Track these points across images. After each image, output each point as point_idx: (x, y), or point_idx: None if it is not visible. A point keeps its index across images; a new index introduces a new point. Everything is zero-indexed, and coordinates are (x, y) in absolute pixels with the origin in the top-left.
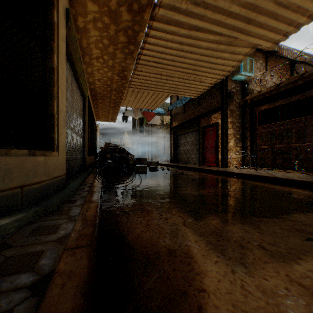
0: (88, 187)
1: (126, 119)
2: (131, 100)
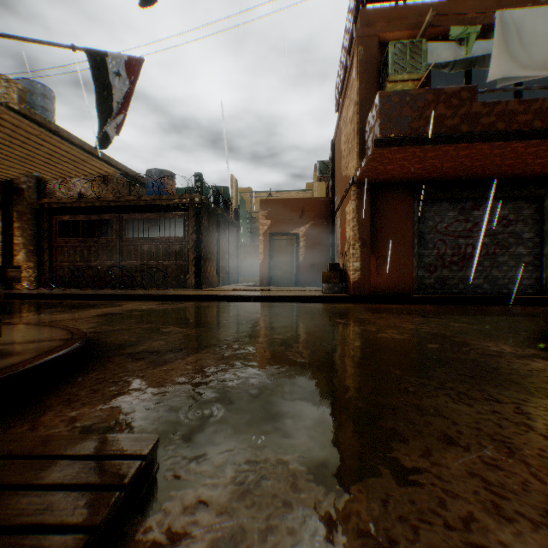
0: None
1: None
2: None
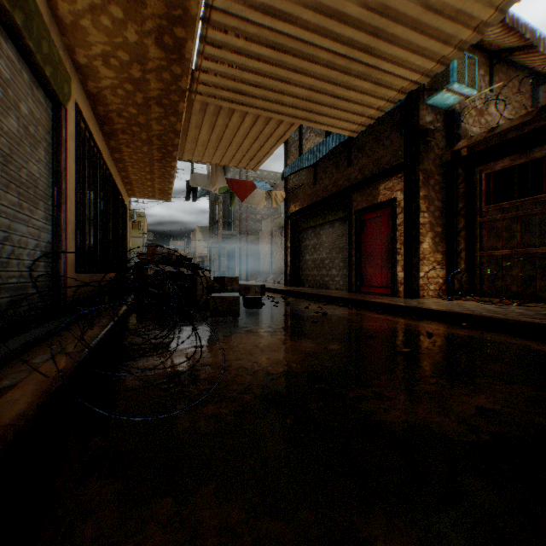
0: None
1: (195, 195)
2: (201, 141)
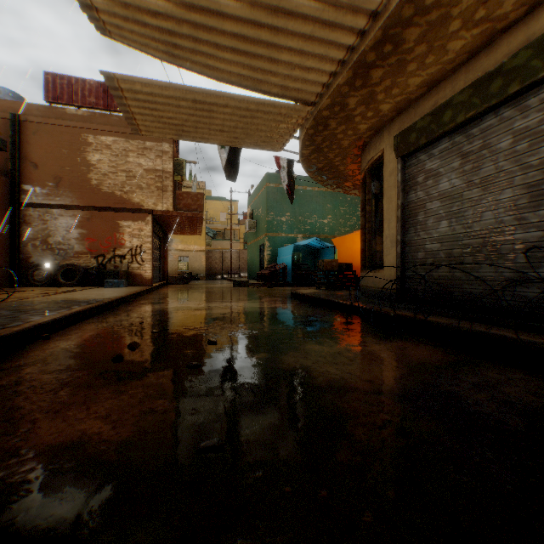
0: (395, 310)
1: None
2: None
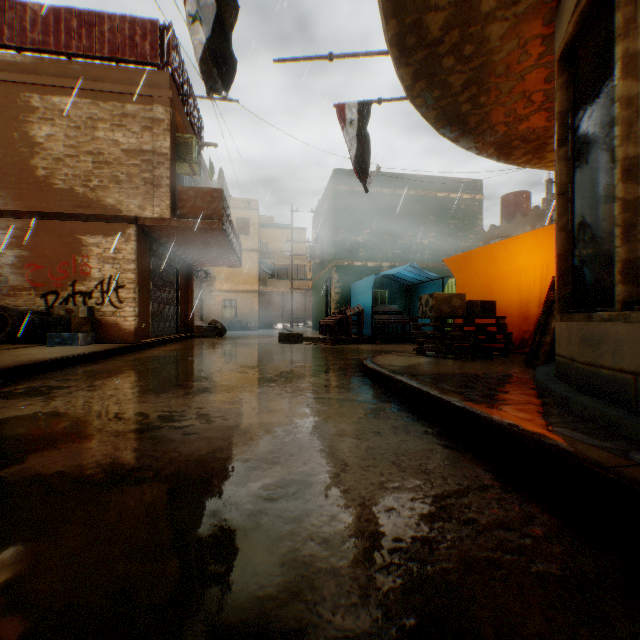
0: None
1: None
2: None
